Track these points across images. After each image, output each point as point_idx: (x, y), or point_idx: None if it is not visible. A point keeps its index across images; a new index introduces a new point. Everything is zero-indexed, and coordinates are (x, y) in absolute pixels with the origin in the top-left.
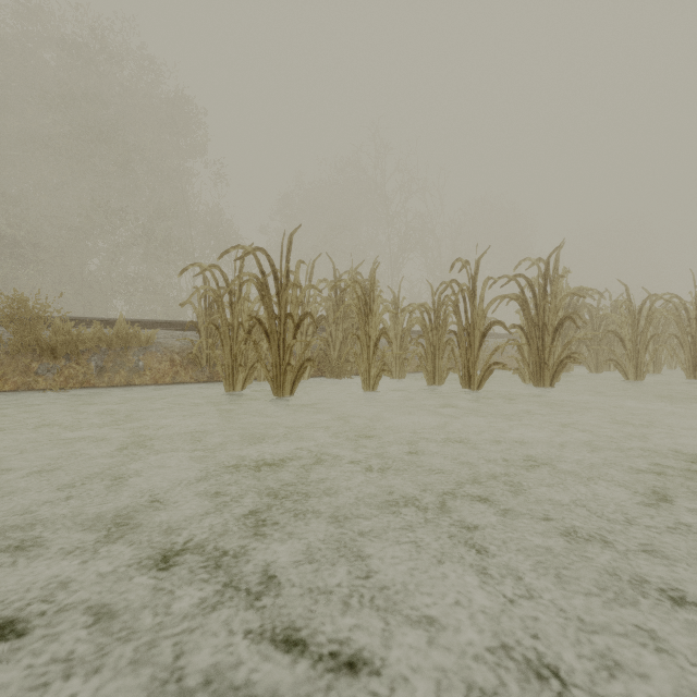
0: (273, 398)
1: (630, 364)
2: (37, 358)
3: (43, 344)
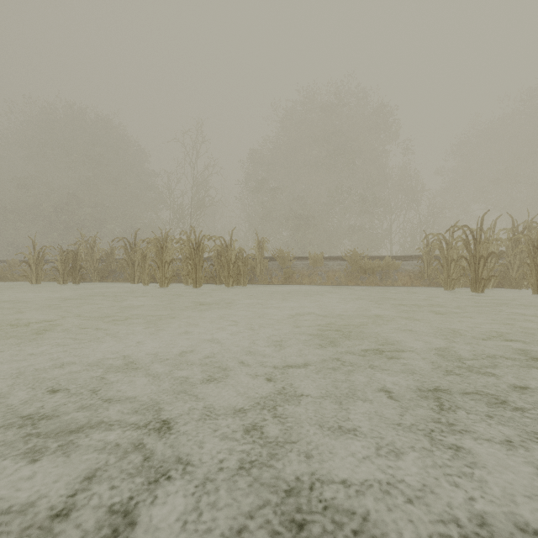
0: (472, 293)
1: None
2: (359, 274)
3: (361, 269)
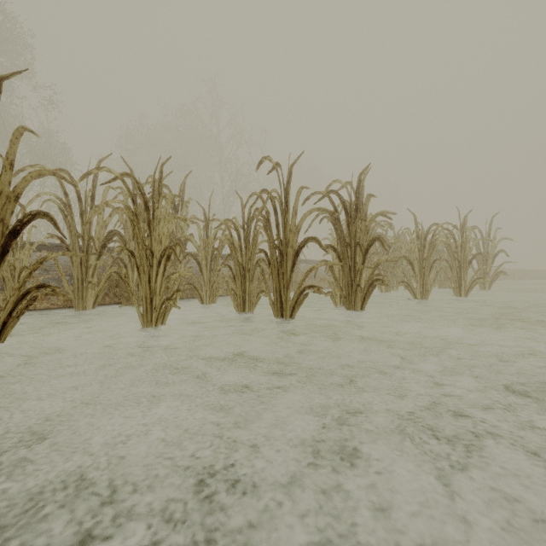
0: None
1: (417, 284)
2: None
3: None
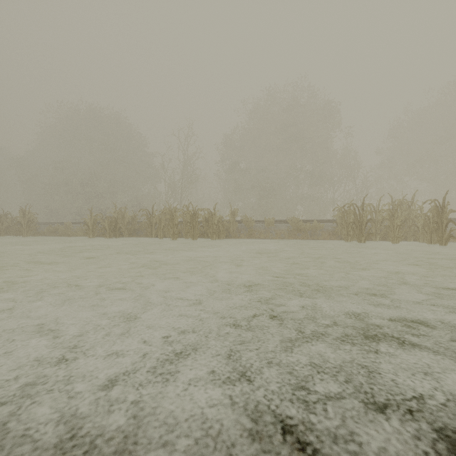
0: (358, 243)
1: None
2: (296, 232)
3: (298, 228)
